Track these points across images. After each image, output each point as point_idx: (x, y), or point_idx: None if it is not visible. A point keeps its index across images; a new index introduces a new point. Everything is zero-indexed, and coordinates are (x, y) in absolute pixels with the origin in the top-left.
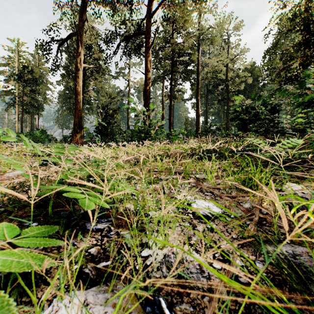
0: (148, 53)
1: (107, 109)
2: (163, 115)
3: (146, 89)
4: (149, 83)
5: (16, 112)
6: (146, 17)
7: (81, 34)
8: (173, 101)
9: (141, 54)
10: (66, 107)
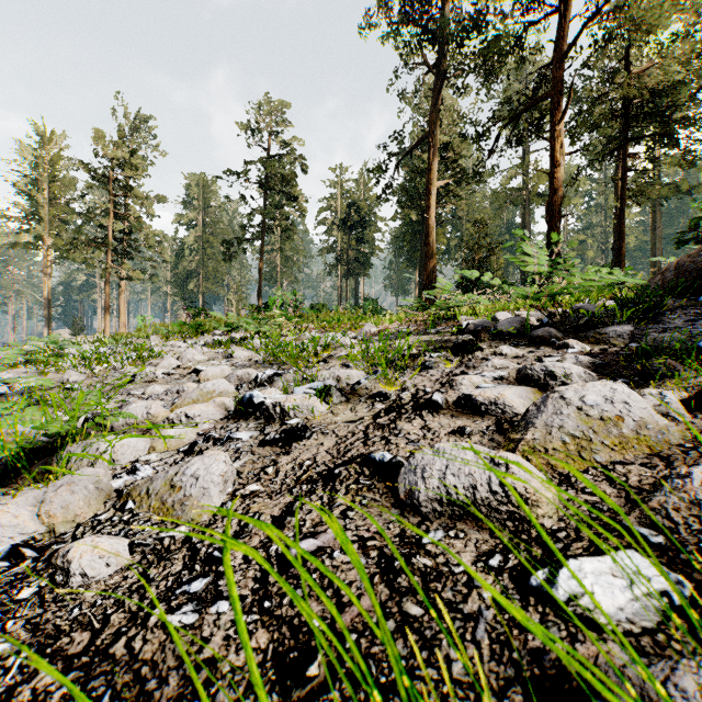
0: (557, 131)
1: (478, 248)
2: (616, 237)
3: (552, 200)
4: (560, 188)
5: (338, 276)
6: (553, 63)
7: (434, 134)
8: (633, 205)
9: (541, 138)
10: (405, 255)
